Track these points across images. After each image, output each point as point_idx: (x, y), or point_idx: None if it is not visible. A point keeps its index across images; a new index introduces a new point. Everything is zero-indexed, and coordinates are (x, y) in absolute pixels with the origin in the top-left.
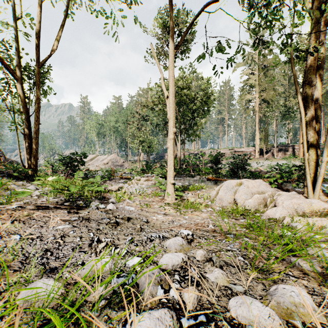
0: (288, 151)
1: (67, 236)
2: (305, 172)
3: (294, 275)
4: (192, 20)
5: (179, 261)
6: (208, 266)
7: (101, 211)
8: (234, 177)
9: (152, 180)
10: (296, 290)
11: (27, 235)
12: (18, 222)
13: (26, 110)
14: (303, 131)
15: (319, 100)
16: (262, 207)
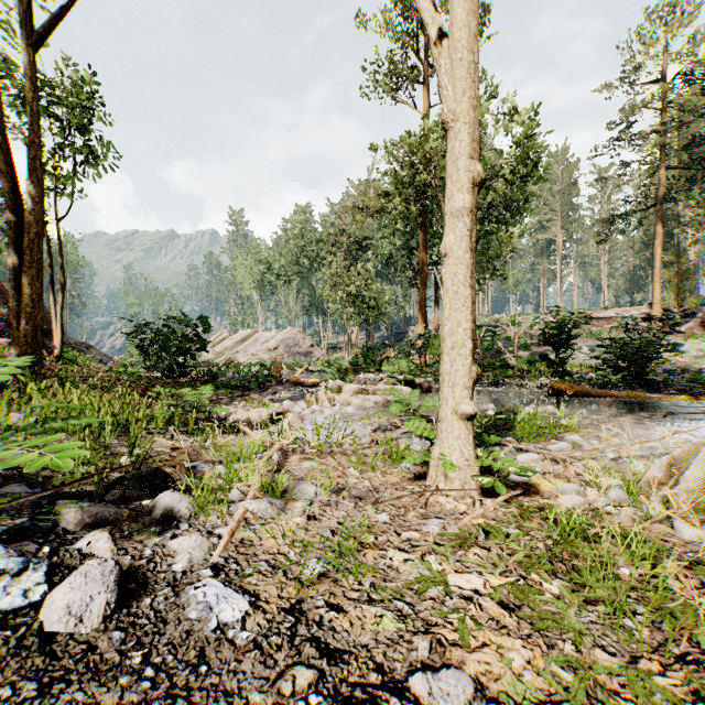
0: None
1: None
2: None
3: None
4: None
5: None
6: None
7: None
8: (625, 385)
9: (379, 392)
10: None
11: None
12: None
13: (16, 188)
14: None
15: None
16: None
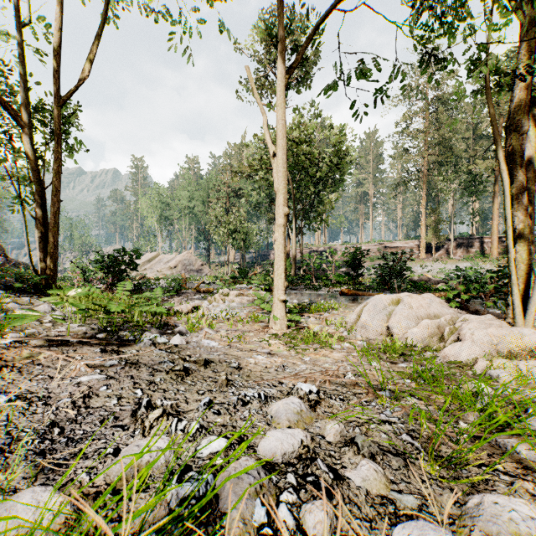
0: (473, 247)
1: (96, 396)
2: (510, 282)
3: (507, 471)
4: (316, 25)
5: (295, 446)
6: (348, 454)
7: (160, 349)
8: (385, 290)
9: (249, 295)
10: (520, 508)
11: (23, 394)
12: (9, 369)
13: (39, 179)
14: (507, 212)
15: (532, 158)
16: (435, 342)
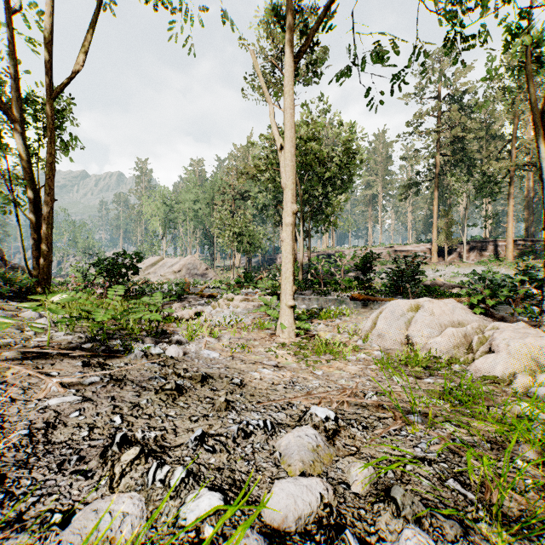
0: (486, 250)
1: (62, 425)
2: None
3: None
4: (327, 7)
5: (313, 504)
6: (385, 516)
7: (152, 362)
8: (398, 295)
9: (255, 300)
10: None
11: None
12: None
13: (32, 177)
14: (544, 207)
15: None
16: (462, 353)
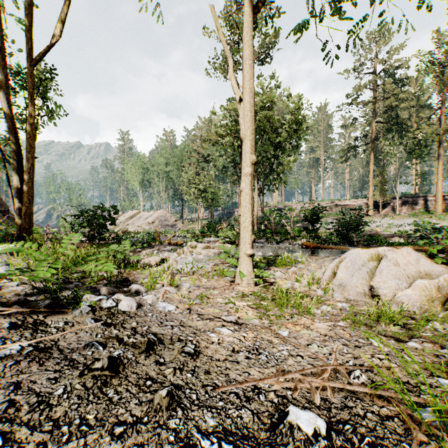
0: (417, 204)
1: None
2: None
3: None
4: None
5: None
6: None
7: (96, 321)
8: (343, 243)
9: (216, 247)
10: None
11: None
12: None
13: (16, 137)
14: None
15: None
16: (437, 307)
